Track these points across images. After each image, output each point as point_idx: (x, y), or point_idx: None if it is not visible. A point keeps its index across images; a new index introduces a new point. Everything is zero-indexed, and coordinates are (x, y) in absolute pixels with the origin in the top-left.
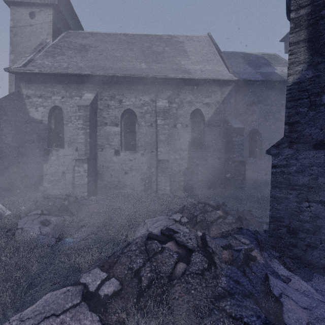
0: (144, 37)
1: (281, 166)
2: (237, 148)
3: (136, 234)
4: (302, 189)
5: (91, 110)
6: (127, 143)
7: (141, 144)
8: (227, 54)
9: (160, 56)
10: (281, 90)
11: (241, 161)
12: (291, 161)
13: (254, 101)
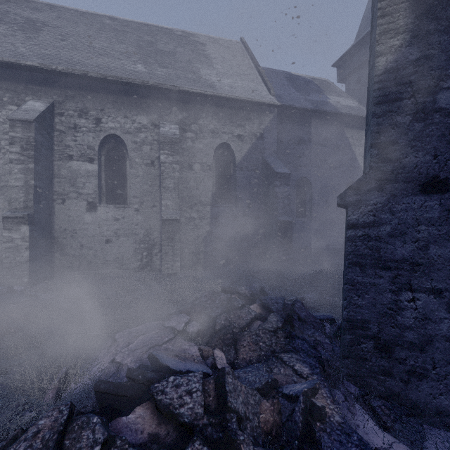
0: (144, 27)
1: (365, 226)
2: (281, 203)
3: (89, 370)
4: (402, 268)
5: (39, 130)
6: (110, 191)
7: (135, 193)
8: (267, 71)
9: (169, 58)
10: (335, 126)
11: (287, 222)
12: (383, 216)
13: (302, 139)
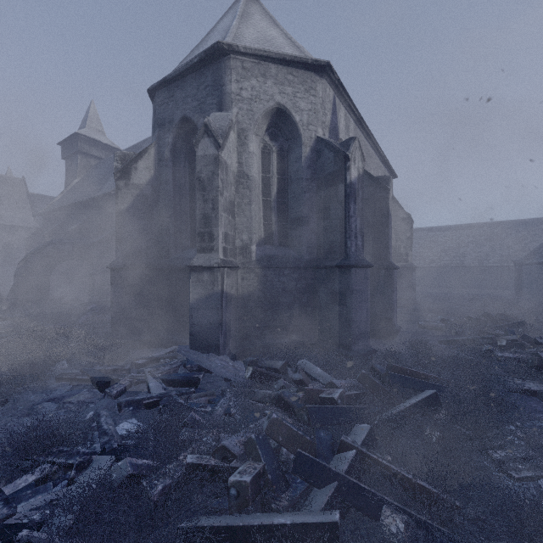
0: None
1: None
2: None
3: None
4: None
5: None
6: None
7: None
8: (40, 198)
9: None
10: None
11: None
12: None
13: None
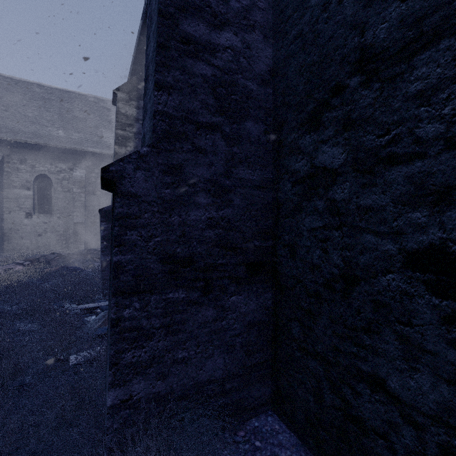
0: (65, 94)
1: None
2: None
3: None
4: None
5: None
6: (41, 206)
7: (57, 208)
8: None
9: (82, 124)
10: None
11: None
12: None
13: None
